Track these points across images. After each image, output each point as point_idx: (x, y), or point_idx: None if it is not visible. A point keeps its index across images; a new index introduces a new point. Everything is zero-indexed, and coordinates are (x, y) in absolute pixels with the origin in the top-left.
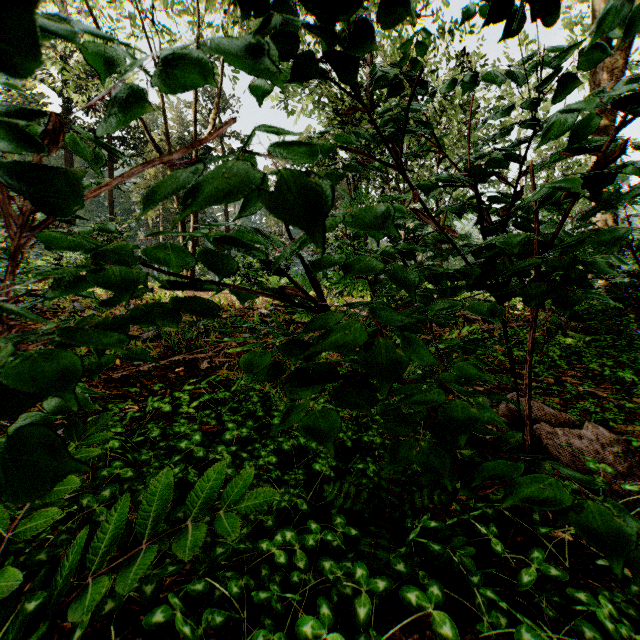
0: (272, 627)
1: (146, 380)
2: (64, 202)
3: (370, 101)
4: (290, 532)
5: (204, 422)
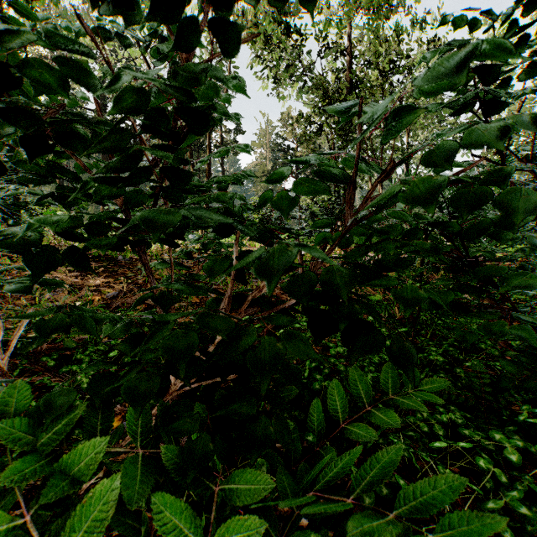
0: (443, 466)
1: None
2: (384, 206)
3: (349, 84)
4: (425, 412)
5: None
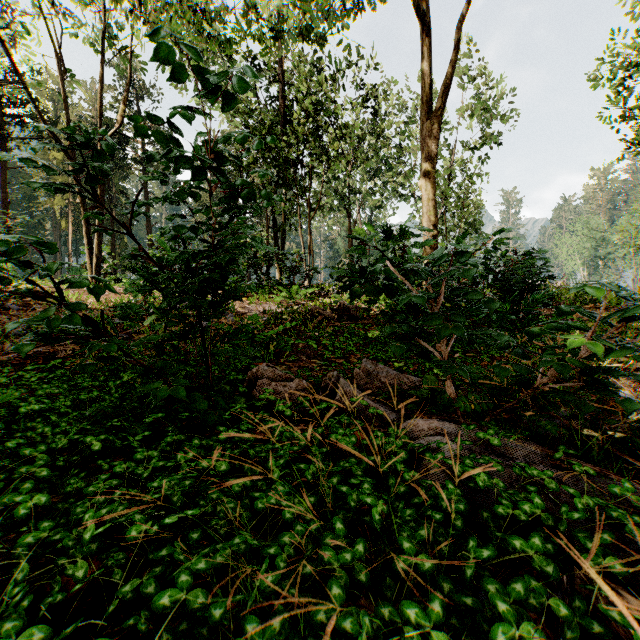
0: (18, 461)
1: (3, 367)
2: None
3: (283, 115)
4: (49, 428)
5: (33, 388)
